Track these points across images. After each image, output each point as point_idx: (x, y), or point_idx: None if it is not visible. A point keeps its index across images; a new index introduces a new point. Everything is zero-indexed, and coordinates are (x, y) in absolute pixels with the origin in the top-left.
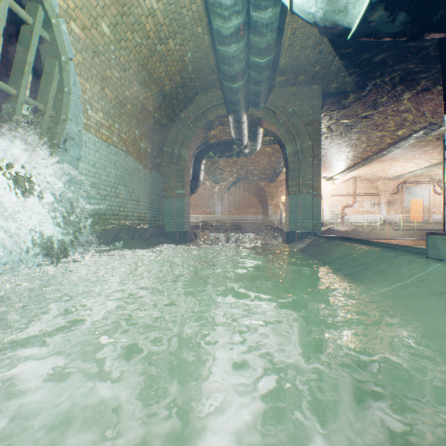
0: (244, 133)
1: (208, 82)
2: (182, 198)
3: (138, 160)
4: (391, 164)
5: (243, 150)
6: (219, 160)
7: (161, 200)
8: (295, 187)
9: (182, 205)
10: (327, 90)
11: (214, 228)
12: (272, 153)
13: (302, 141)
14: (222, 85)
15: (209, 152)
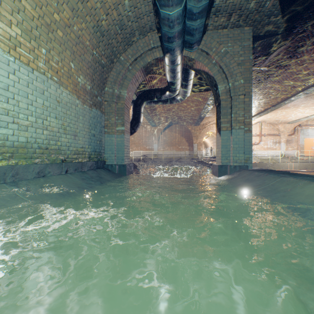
0: (178, 77)
1: (145, 23)
2: (122, 135)
3: (74, 94)
4: (293, 110)
5: (176, 97)
6: (156, 107)
7: (102, 136)
8: (226, 123)
9: (122, 140)
10: (256, 33)
11: (152, 160)
12: (199, 100)
13: (234, 80)
14: (159, 17)
15: (147, 98)
